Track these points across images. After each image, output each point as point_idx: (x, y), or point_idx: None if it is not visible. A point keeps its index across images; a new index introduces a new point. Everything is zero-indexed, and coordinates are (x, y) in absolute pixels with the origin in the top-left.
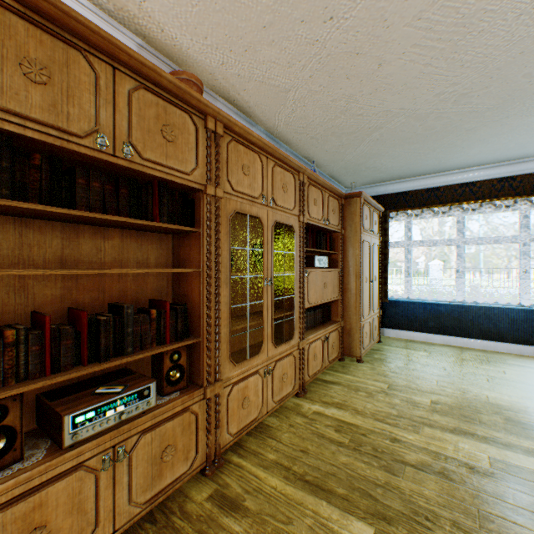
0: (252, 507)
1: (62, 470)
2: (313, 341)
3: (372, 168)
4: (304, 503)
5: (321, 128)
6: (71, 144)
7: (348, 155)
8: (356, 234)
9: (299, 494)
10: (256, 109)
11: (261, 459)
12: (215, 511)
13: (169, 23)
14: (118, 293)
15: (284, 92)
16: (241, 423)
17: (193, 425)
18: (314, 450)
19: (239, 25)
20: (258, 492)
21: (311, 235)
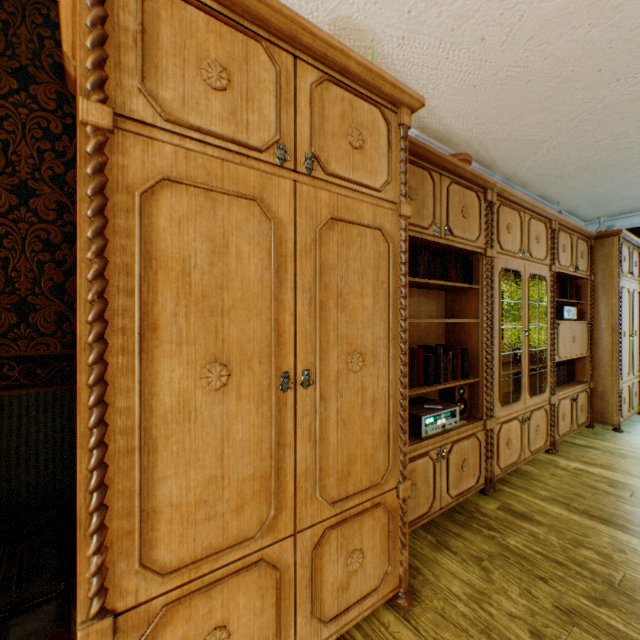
0: (543, 521)
1: (420, 452)
2: (561, 399)
3: (631, 196)
4: (595, 528)
5: (571, 166)
6: (423, 235)
7: (598, 187)
8: (612, 279)
9: (587, 522)
10: (500, 162)
11: (533, 493)
12: (509, 517)
13: (448, 116)
14: (416, 338)
15: (538, 143)
16: (505, 461)
17: (476, 449)
18: (589, 496)
19: (514, 104)
20: (543, 513)
21: (556, 284)
